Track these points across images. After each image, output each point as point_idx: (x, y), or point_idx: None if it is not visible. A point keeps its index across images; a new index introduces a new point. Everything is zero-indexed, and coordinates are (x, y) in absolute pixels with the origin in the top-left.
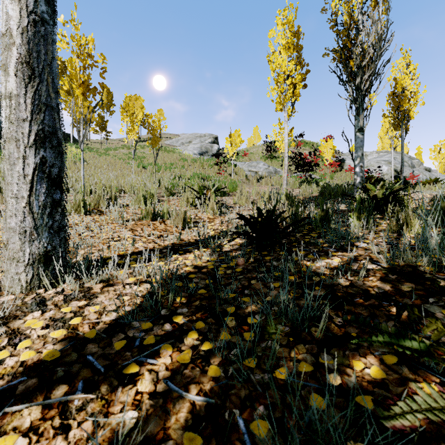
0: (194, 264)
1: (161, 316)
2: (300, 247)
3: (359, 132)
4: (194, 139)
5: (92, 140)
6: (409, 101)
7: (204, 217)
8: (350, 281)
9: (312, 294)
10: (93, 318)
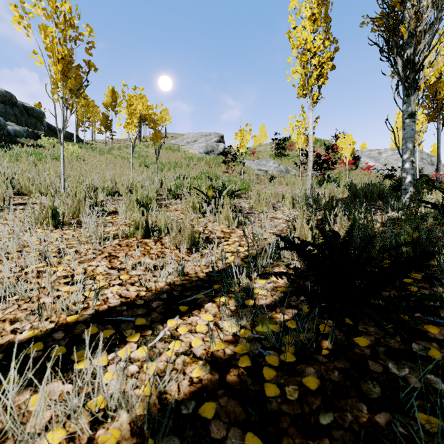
0: (209, 351)
1: None
2: None
3: (410, 118)
4: (199, 138)
5: (97, 140)
6: None
7: (216, 231)
8: None
9: None
10: None
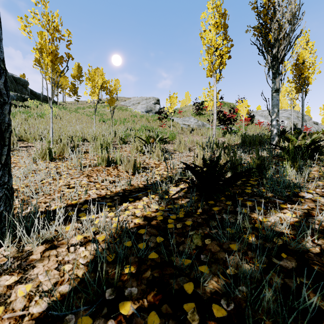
0: (143, 214)
1: (105, 300)
2: (244, 197)
3: (276, 92)
4: (142, 101)
5: (66, 102)
6: (307, 70)
7: (150, 163)
8: (319, 247)
9: (315, 298)
10: (19, 306)
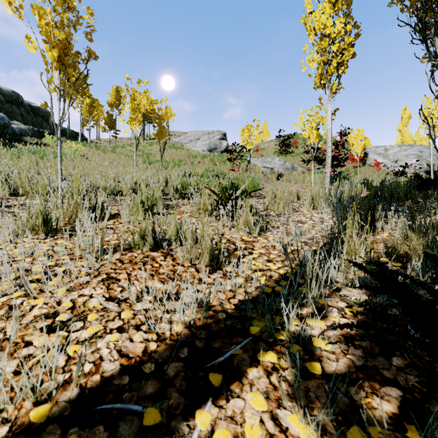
0: None
1: None
2: None
3: None
4: (202, 136)
5: (101, 139)
6: None
7: (235, 240)
8: None
9: None
10: None
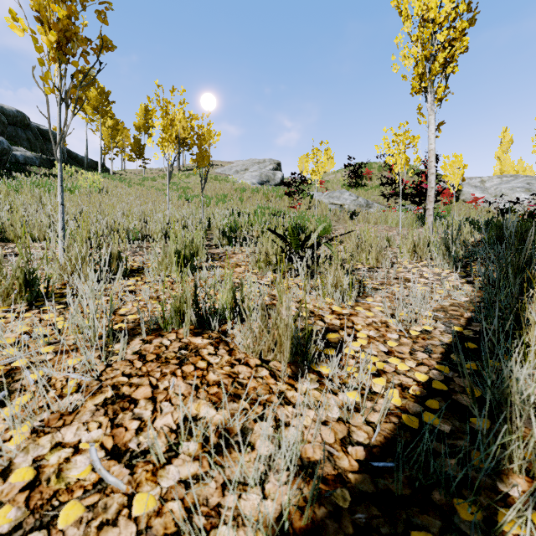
0: None
1: None
2: None
3: None
4: (251, 166)
5: (127, 170)
6: None
7: (323, 313)
8: None
9: None
10: None
